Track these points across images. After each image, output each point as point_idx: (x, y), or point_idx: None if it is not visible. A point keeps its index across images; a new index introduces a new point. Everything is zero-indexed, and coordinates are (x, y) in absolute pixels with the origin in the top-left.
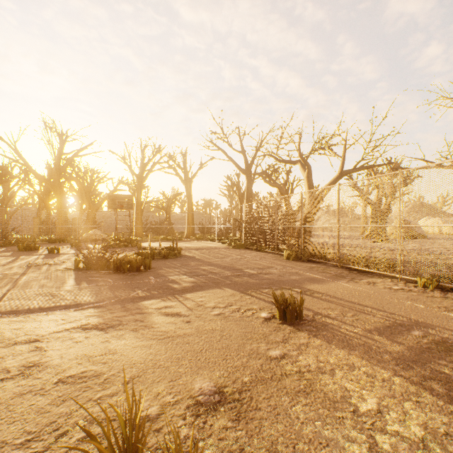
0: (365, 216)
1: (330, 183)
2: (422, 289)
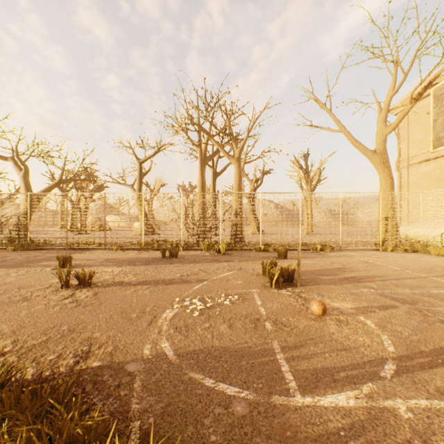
0: (64, 213)
1: (50, 187)
2: (116, 251)
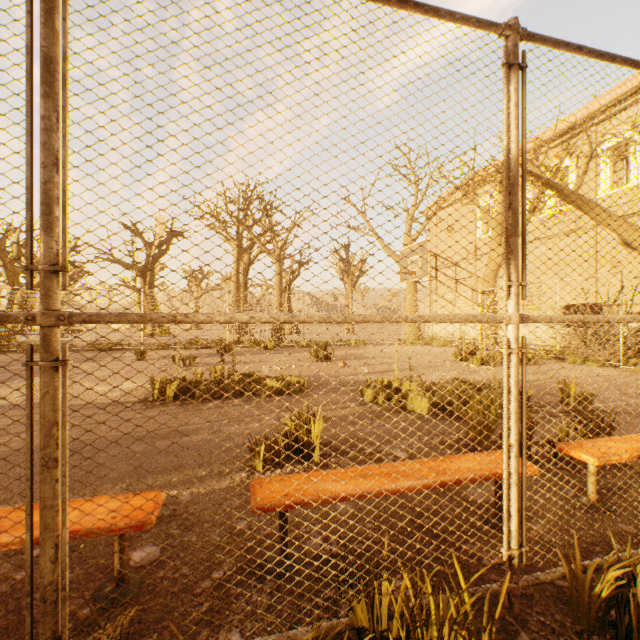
0: None
1: None
2: (157, 350)
